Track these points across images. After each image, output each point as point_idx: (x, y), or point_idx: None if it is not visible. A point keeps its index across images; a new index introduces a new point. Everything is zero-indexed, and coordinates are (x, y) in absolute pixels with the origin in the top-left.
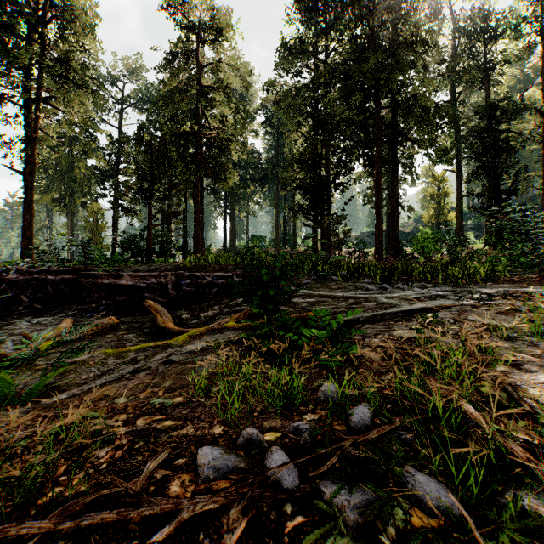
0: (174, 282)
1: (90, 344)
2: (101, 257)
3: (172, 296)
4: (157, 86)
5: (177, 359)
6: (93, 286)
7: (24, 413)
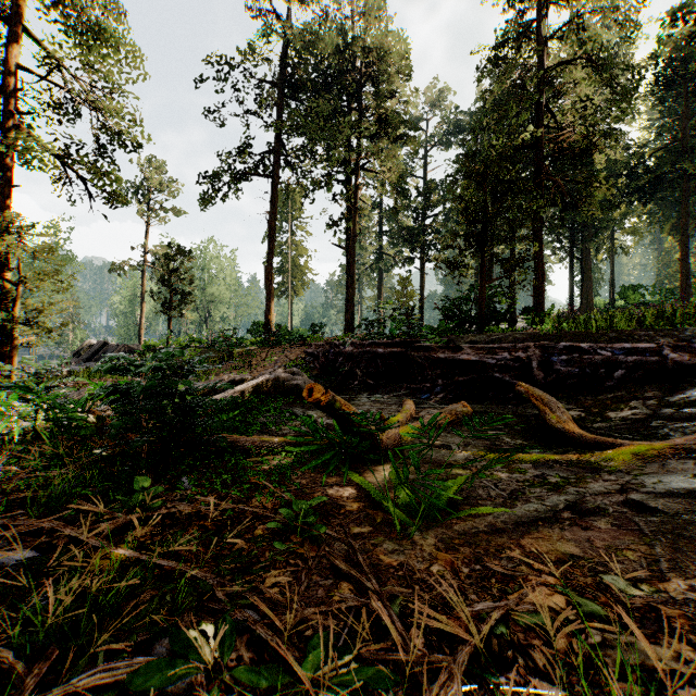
0: (540, 358)
1: (451, 438)
2: (426, 327)
3: (538, 379)
4: (469, 109)
5: (658, 504)
6: (426, 360)
7: (441, 542)
